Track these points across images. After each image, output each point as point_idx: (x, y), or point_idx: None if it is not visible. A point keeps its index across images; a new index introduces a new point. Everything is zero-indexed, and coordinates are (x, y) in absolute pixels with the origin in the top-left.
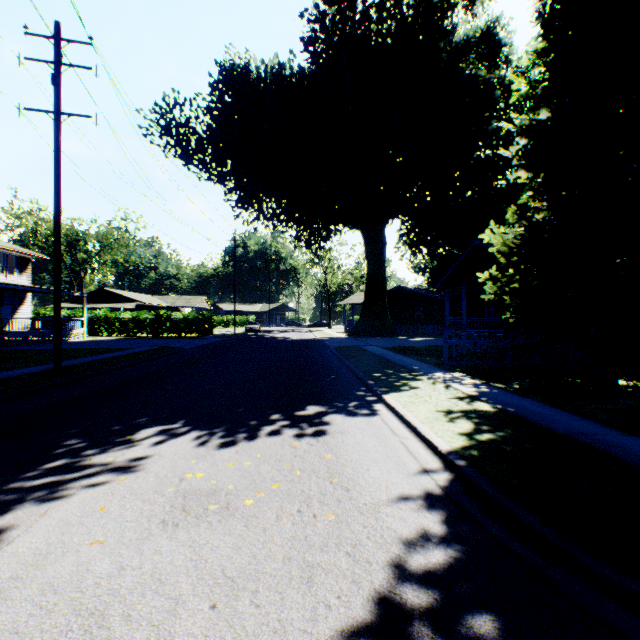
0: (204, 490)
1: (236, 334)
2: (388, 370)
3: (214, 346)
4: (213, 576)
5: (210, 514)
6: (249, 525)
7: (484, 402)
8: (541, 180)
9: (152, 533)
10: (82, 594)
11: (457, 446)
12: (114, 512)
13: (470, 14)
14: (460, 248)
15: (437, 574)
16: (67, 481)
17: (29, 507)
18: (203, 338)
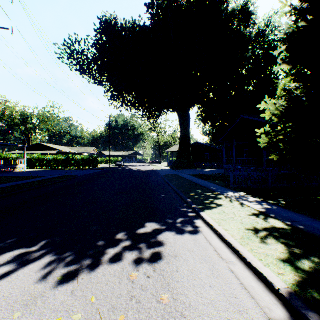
0: None
1: (110, 167)
2: (198, 191)
3: (96, 174)
4: None
5: None
6: None
7: (275, 219)
8: (297, 70)
9: None
10: None
11: (292, 282)
12: None
13: None
14: (229, 122)
15: None
16: None
17: None
18: (91, 169)
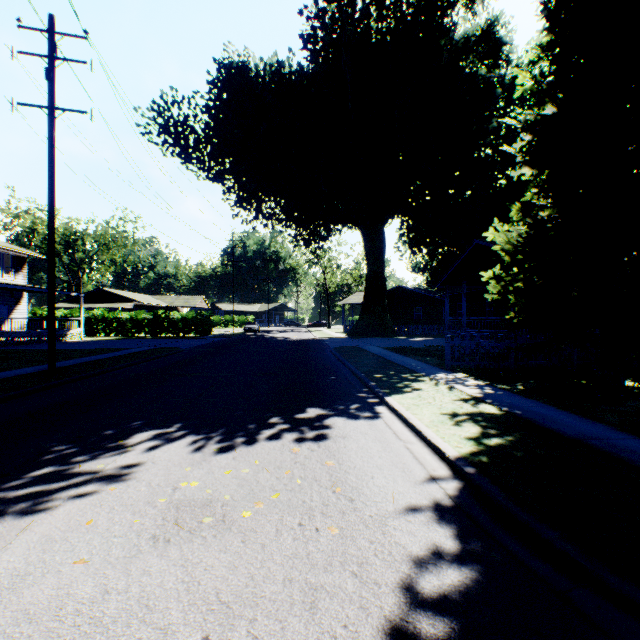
0: (199, 501)
1: (235, 334)
2: (389, 371)
3: (212, 346)
4: (206, 601)
5: (204, 528)
6: (246, 541)
7: (490, 404)
8: (546, 177)
9: (141, 550)
10: (60, 624)
11: (465, 452)
12: (101, 526)
13: (470, 12)
14: (460, 248)
15: (453, 598)
16: (53, 491)
17: (10, 520)
18: (201, 338)
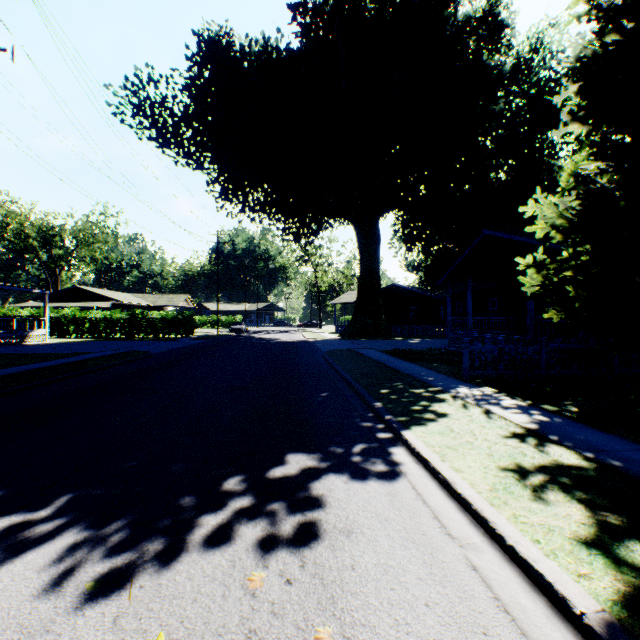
0: None
1: (219, 335)
2: (396, 384)
3: (189, 350)
4: None
5: None
6: None
7: (561, 446)
8: (601, 135)
9: None
10: None
11: (610, 598)
12: None
13: None
14: (458, 244)
15: None
16: None
17: None
18: (181, 340)
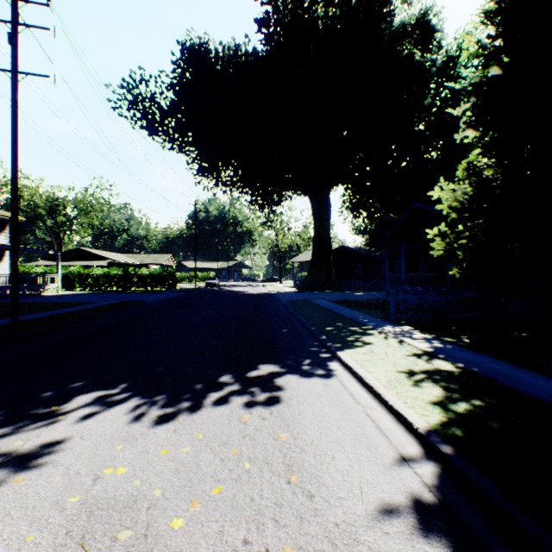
0: (120, 499)
1: (197, 288)
2: (338, 324)
3: (175, 299)
4: None
5: (117, 551)
6: None
7: (444, 360)
8: (489, 138)
9: None
10: None
11: (435, 422)
12: None
13: (406, 3)
14: (396, 212)
15: None
16: None
17: None
18: (167, 292)
